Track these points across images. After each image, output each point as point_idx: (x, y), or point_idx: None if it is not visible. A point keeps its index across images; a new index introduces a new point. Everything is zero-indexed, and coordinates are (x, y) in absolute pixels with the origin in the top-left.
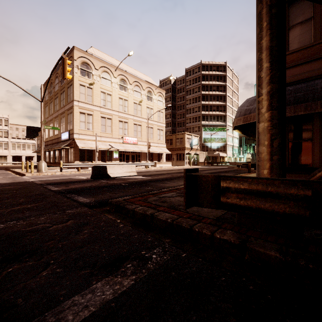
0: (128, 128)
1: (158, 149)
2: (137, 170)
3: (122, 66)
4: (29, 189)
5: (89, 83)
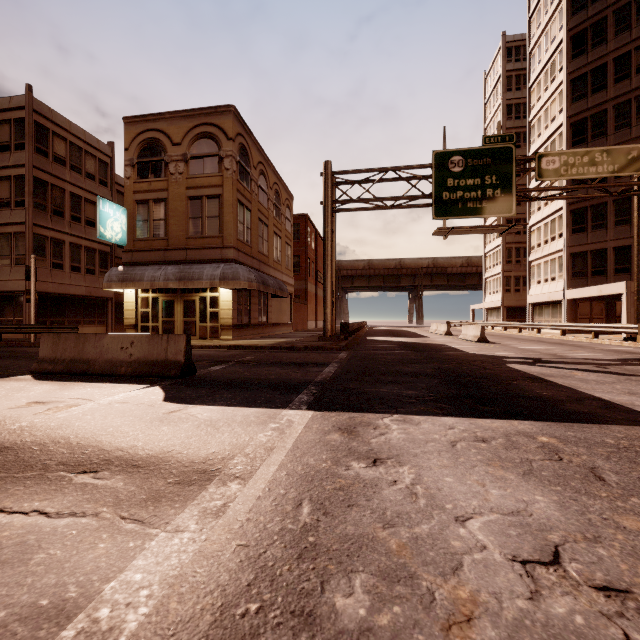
0: None
1: None
2: None
3: None
4: (363, 368)
5: None
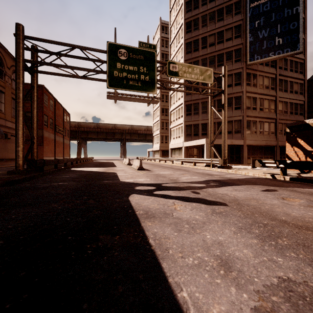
0: None
1: None
2: None
3: None
4: None
5: None
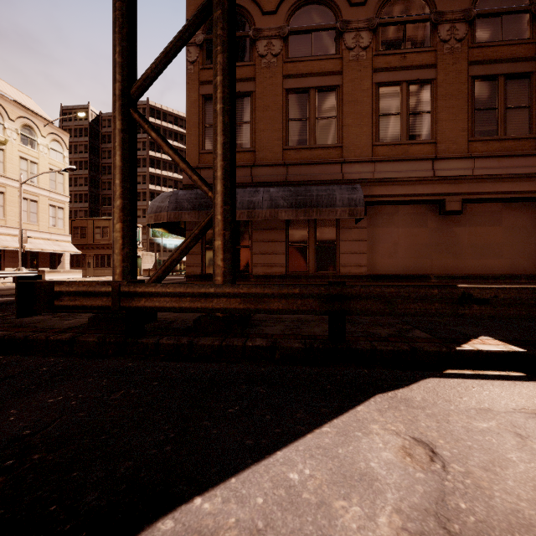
0: None
1: (52, 245)
2: None
3: None
4: None
5: None
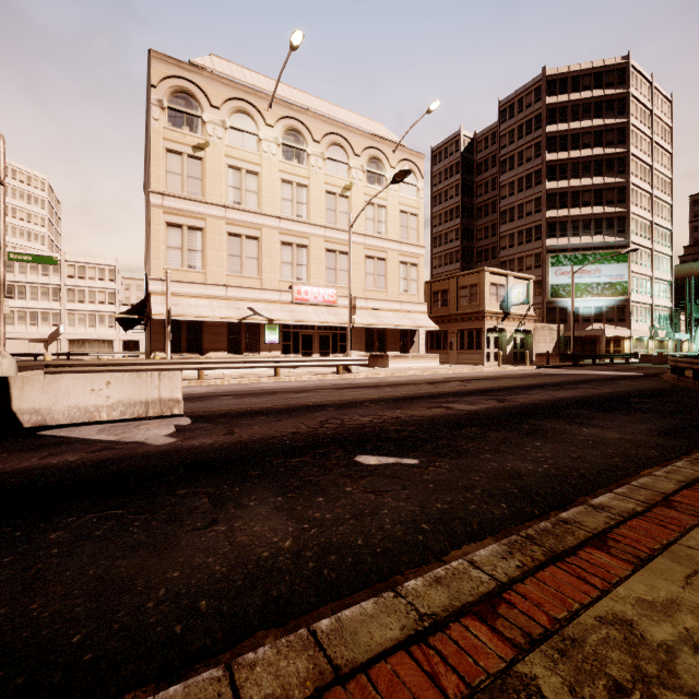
0: (309, 261)
1: (401, 319)
2: (299, 380)
3: (292, 97)
4: None
5: (195, 144)
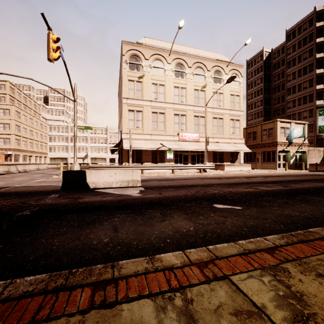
0: (186, 121)
1: (230, 146)
2: (183, 175)
3: (179, 49)
4: None
5: (139, 76)
